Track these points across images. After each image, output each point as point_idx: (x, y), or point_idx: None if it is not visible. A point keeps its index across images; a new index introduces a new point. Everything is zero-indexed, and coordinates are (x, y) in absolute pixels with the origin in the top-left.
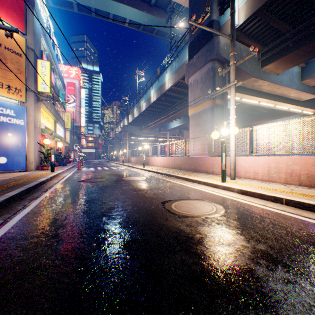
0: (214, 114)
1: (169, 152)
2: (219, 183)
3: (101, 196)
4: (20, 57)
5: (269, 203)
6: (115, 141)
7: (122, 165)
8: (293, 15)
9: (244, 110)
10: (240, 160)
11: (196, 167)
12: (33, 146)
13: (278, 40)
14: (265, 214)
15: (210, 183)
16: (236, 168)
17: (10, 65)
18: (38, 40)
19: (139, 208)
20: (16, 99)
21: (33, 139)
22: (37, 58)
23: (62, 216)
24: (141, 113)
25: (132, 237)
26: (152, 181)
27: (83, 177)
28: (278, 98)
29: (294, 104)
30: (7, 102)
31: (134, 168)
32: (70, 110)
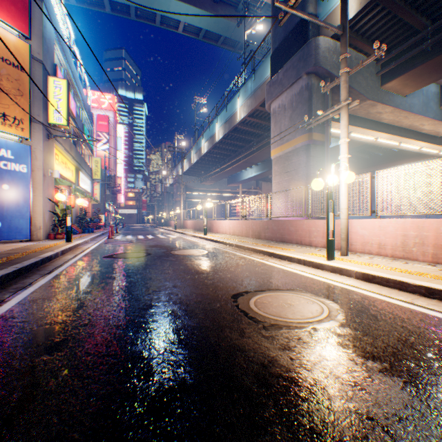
0: (311, 156)
1: (241, 213)
2: (324, 261)
3: (133, 283)
4: (21, 72)
5: (418, 298)
6: (165, 198)
7: (174, 232)
8: (433, 2)
9: (350, 153)
10: (355, 225)
11: (283, 235)
12: (41, 204)
13: (409, 41)
14: (420, 322)
15: (310, 262)
16: (348, 237)
17: (6, 83)
18: (49, 48)
19: (193, 307)
20: (15, 134)
21: (42, 194)
22: (47, 75)
23: (56, 324)
24: (201, 157)
25: (175, 380)
26: (216, 258)
27: (113, 251)
28: (405, 132)
29: (428, 141)
30: (1, 138)
31: (191, 236)
32: (102, 154)
